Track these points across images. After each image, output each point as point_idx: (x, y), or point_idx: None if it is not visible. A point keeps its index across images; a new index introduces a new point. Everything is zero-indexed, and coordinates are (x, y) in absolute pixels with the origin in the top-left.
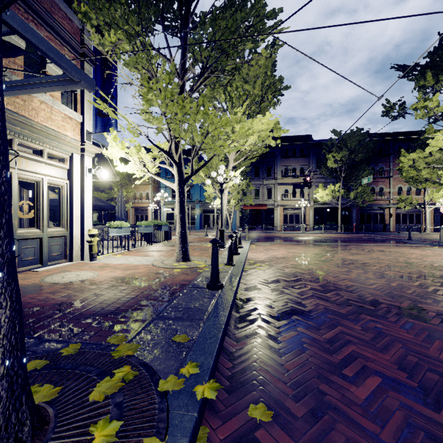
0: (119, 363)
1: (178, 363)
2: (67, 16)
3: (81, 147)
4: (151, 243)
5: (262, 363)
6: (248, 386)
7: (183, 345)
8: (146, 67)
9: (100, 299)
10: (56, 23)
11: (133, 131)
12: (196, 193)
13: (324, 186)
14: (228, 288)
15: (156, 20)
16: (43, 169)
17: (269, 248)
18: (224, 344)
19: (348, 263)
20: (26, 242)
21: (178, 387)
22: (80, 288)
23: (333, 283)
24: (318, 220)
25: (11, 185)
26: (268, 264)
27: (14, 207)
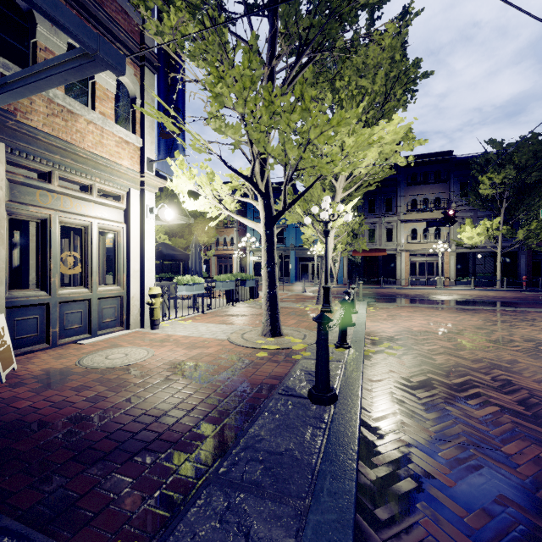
0: None
1: None
2: (123, 9)
3: (140, 179)
4: (233, 302)
5: None
6: None
7: None
8: (219, 57)
9: (138, 409)
10: (107, 17)
11: (200, 149)
12: (290, 236)
13: (472, 222)
14: (345, 403)
15: None
16: (93, 210)
17: (396, 313)
18: None
19: None
20: (70, 305)
21: None
22: (120, 382)
23: None
24: (463, 271)
25: (50, 232)
26: (402, 345)
27: (54, 260)
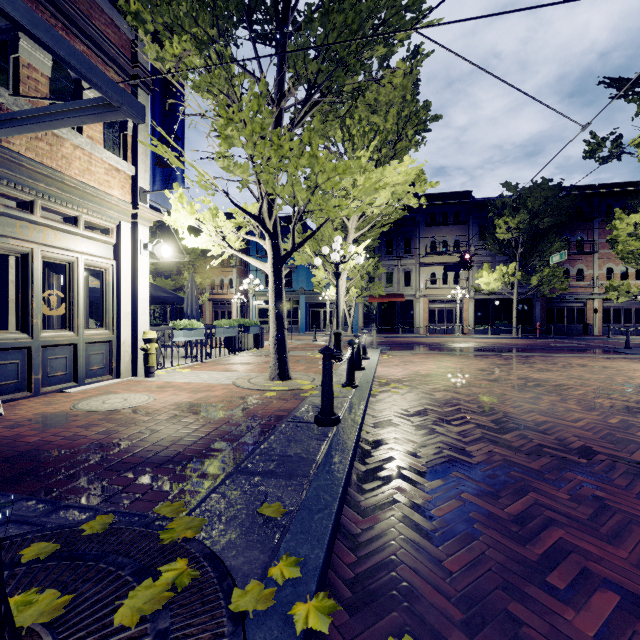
0: (170, 551)
1: (266, 556)
2: (113, 22)
3: (132, 211)
4: (235, 351)
5: (406, 556)
6: (384, 600)
7: (276, 522)
8: (225, 91)
9: (154, 438)
10: (96, 32)
11: (206, 186)
12: (300, 279)
13: (490, 267)
14: (347, 424)
15: (240, 20)
16: (79, 245)
17: (409, 359)
18: (342, 519)
19: (534, 384)
20: (54, 350)
21: (263, 604)
22: (126, 420)
23: (514, 417)
24: (482, 318)
25: (32, 268)
26: (408, 385)
27: (37, 299)
